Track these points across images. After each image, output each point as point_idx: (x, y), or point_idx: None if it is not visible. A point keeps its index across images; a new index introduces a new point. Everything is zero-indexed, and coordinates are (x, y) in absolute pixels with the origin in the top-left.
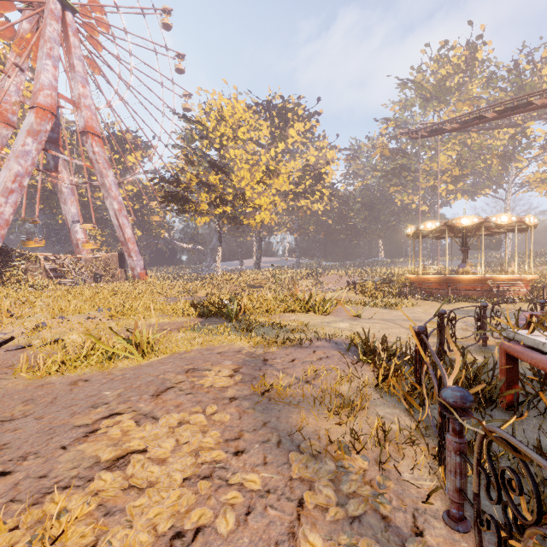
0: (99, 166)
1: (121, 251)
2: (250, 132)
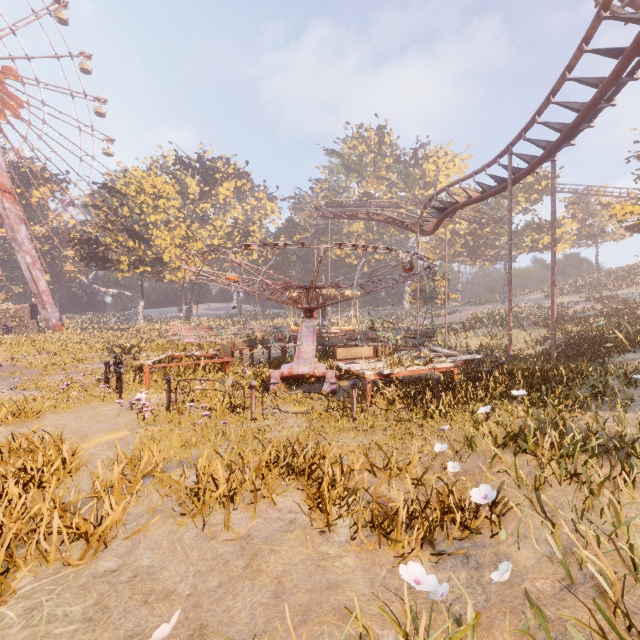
0: (10, 221)
1: (33, 303)
2: (171, 201)
